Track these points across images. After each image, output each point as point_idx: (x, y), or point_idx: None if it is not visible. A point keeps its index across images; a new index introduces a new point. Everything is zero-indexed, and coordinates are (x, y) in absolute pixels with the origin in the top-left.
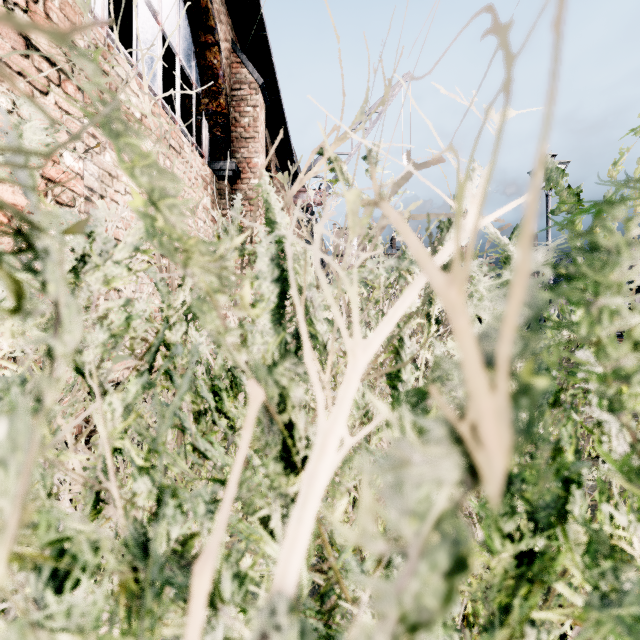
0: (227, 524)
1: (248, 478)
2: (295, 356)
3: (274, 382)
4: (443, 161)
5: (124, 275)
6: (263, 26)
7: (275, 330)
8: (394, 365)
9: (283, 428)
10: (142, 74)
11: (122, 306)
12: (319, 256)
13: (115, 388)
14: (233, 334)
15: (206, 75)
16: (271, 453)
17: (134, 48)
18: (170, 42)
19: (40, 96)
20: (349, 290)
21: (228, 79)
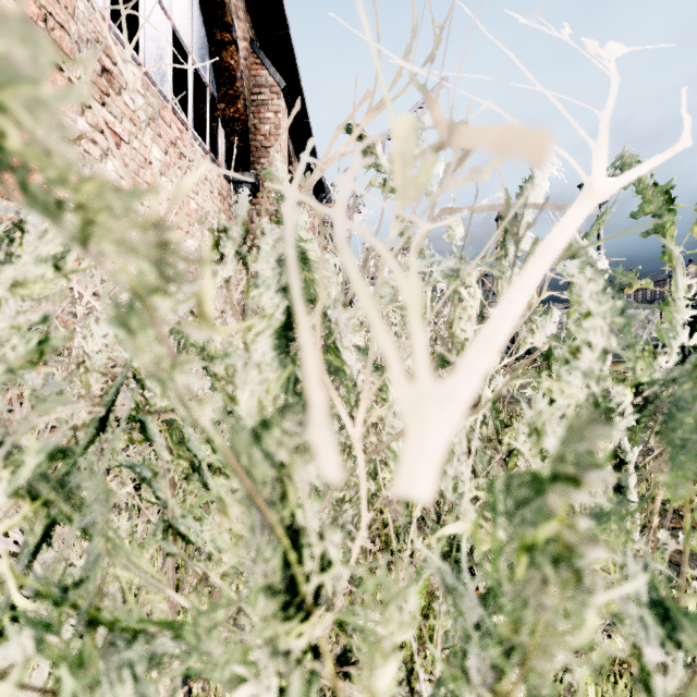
0: (203, 663)
1: (221, 621)
2: (301, 410)
3: (264, 456)
4: None
5: (47, 277)
6: (285, 23)
7: (280, 361)
8: None
9: (282, 534)
10: (150, 74)
11: (35, 324)
12: (344, 225)
13: (118, 425)
14: (187, 370)
15: (222, 77)
16: (264, 569)
17: (141, 45)
18: (182, 39)
19: None
20: (402, 285)
21: (247, 82)
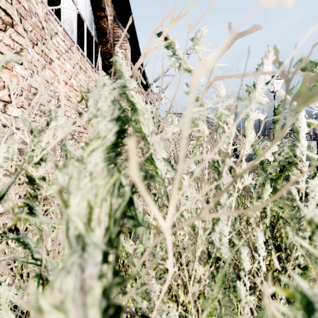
0: None
1: None
2: None
3: None
4: (260, 28)
5: None
6: (130, 8)
7: (108, 170)
8: (214, 192)
9: None
10: (66, 30)
11: None
12: None
13: None
14: None
15: (100, 33)
16: None
17: (61, 16)
18: (81, 15)
19: (0, 32)
20: None
21: (112, 35)
